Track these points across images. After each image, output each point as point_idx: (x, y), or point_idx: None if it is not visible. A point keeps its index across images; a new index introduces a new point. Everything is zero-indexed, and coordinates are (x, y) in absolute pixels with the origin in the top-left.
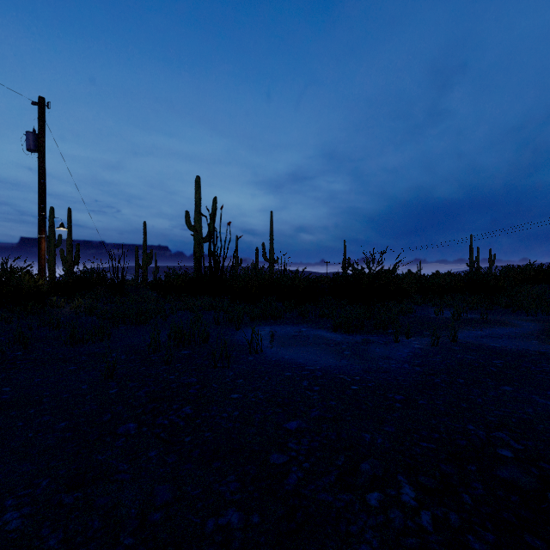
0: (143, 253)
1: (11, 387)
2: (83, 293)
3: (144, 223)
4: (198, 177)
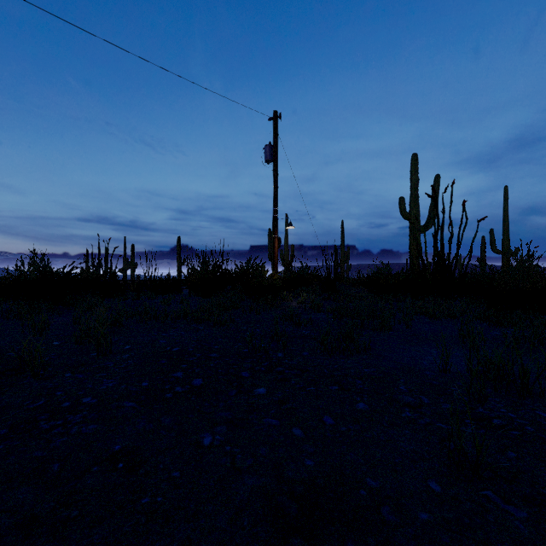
0: (341, 252)
1: (300, 427)
2: (302, 288)
3: (342, 222)
4: (414, 155)
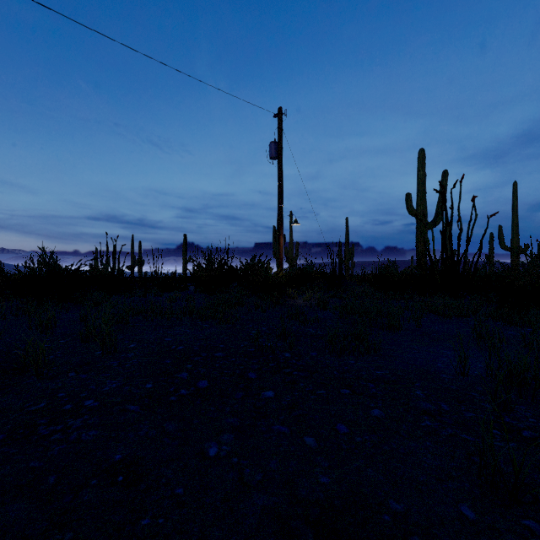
0: (346, 249)
1: (312, 436)
2: (307, 285)
3: (346, 219)
4: (421, 150)
